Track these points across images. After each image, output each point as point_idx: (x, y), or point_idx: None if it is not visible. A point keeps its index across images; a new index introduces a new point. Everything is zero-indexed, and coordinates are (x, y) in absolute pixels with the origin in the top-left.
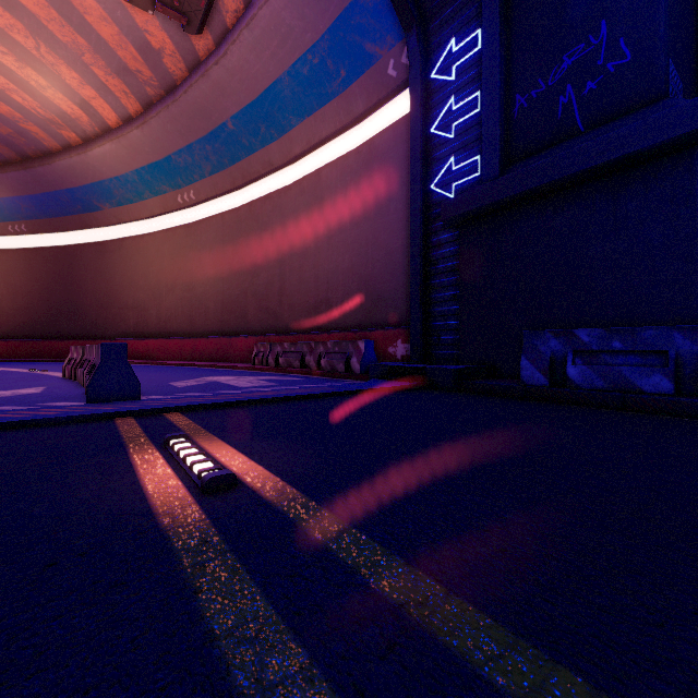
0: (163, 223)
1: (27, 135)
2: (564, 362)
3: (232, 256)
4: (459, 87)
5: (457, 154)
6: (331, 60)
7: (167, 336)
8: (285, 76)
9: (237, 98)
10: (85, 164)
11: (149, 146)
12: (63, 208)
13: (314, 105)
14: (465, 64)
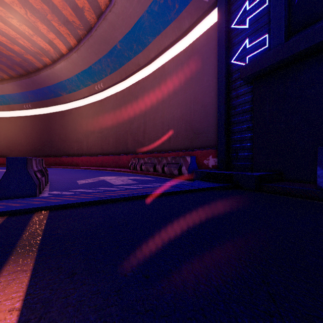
0: (89, 100)
1: (28, 61)
2: None
3: (120, 114)
4: None
5: (250, 37)
6: None
7: (91, 155)
8: (145, 14)
9: (121, 30)
10: (53, 73)
11: (81, 62)
12: (46, 96)
13: (161, 28)
14: None
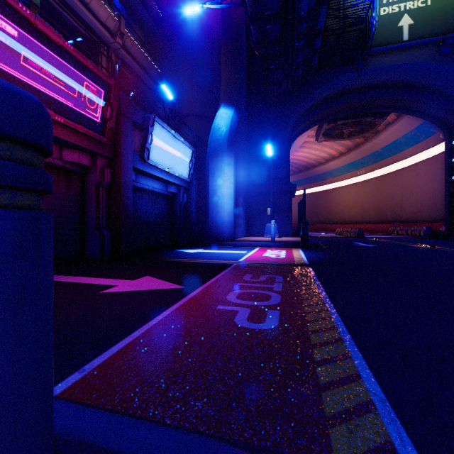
0: (350, 181)
1: (309, 163)
2: None
3: (380, 193)
4: None
5: None
6: (418, 133)
7: (352, 223)
8: (400, 138)
9: (382, 144)
10: (325, 167)
11: (348, 159)
12: (315, 180)
13: (413, 144)
14: None
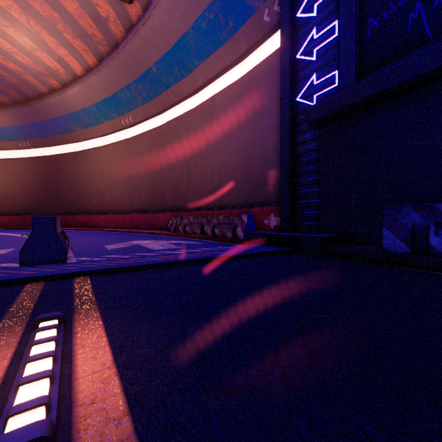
0: (113, 138)
1: (27, 83)
2: (425, 233)
3: (156, 159)
4: (320, 20)
5: (318, 72)
6: (222, 15)
7: (115, 212)
8: (190, 30)
9: (158, 49)
10: (63, 101)
11: (103, 87)
12: (52, 131)
13: (210, 49)
14: (324, 2)
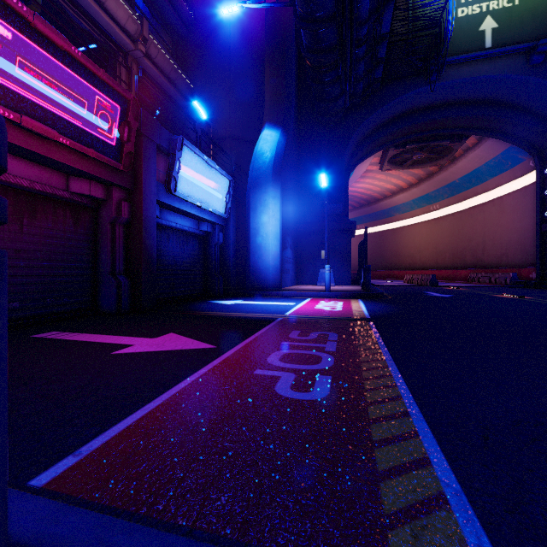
0: (422, 218)
1: (372, 197)
2: None
3: (458, 233)
4: None
5: None
6: (503, 160)
7: (424, 269)
8: (482, 166)
9: (460, 174)
10: (391, 201)
11: (419, 192)
12: (379, 217)
13: (497, 173)
14: None
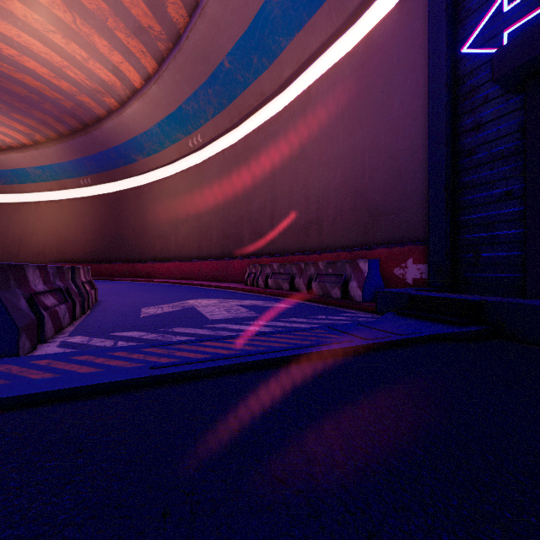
0: (179, 166)
1: (83, 106)
2: None
3: (231, 188)
4: None
5: None
6: None
7: (182, 259)
8: None
9: (230, 32)
10: (123, 124)
11: (165, 99)
12: (113, 163)
13: (304, 16)
14: None
